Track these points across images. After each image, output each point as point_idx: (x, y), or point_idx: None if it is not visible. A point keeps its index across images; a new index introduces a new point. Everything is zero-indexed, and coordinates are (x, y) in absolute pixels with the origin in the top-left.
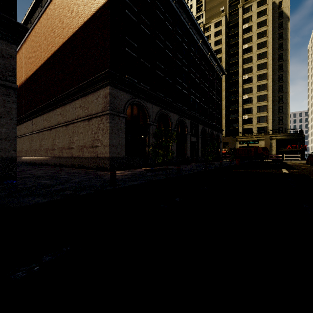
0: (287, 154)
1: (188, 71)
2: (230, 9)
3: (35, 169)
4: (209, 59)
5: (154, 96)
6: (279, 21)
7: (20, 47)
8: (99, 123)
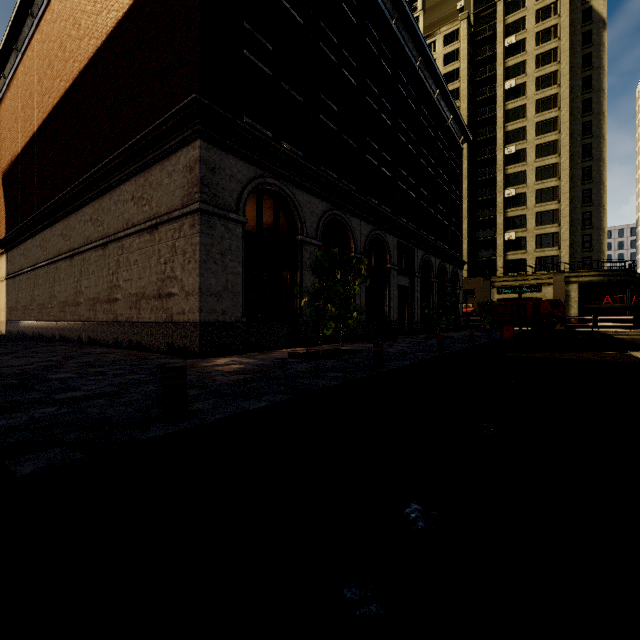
0: (604, 316)
1: (392, 125)
2: (477, 5)
3: (21, 352)
4: (436, 104)
5: (314, 174)
6: (584, 30)
7: (14, 73)
8: (174, 236)
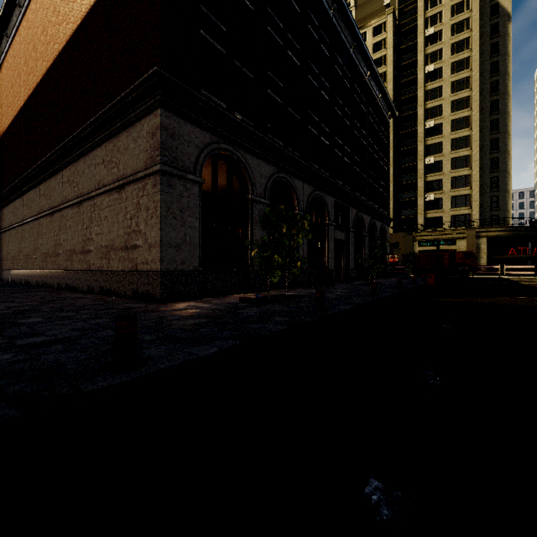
0: (510, 265)
1: (330, 100)
2: (401, 1)
3: (4, 297)
4: (367, 84)
5: (263, 141)
6: (492, 22)
7: (5, 57)
8: (139, 195)
